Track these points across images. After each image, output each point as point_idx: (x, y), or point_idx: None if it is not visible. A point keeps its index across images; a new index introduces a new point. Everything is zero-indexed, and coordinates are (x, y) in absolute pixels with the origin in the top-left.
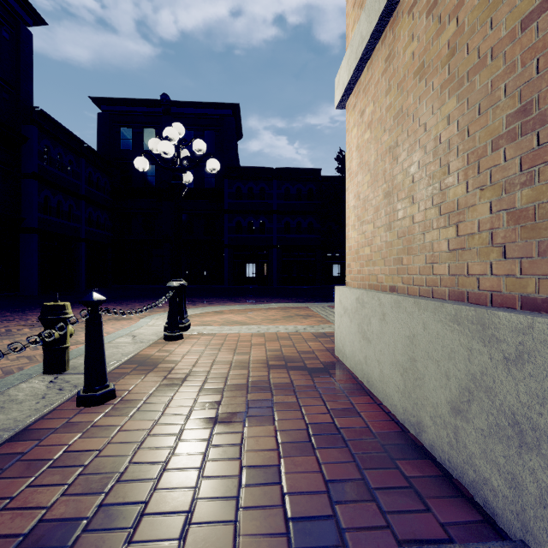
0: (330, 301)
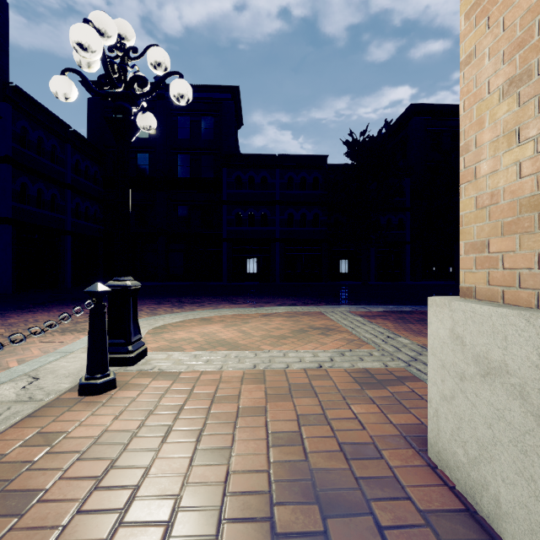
0: (344, 303)
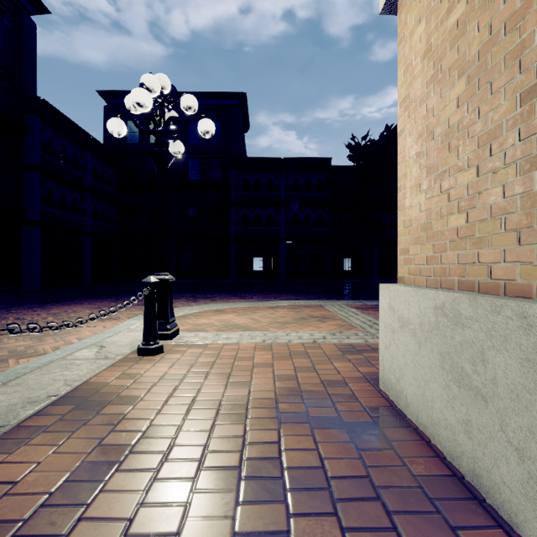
0: (344, 298)
